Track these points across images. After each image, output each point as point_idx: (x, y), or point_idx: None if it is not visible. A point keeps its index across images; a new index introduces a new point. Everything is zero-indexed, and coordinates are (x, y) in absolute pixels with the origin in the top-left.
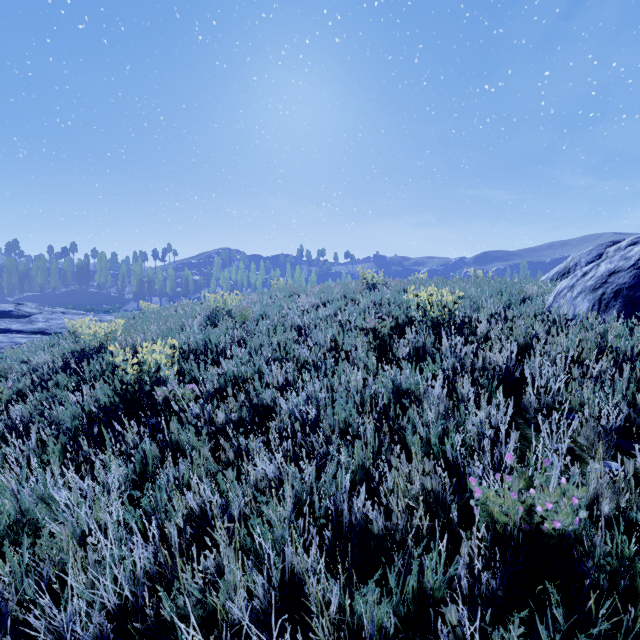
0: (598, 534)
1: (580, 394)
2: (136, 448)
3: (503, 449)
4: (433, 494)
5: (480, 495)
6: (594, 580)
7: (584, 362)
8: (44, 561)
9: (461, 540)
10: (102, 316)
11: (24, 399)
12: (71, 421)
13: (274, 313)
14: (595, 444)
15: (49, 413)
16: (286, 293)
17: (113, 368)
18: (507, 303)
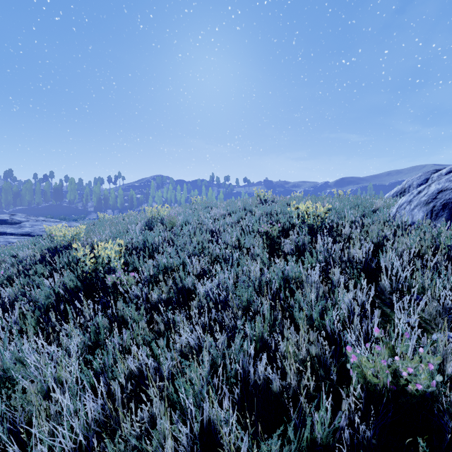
0: (447, 391)
1: (423, 280)
2: (92, 320)
3: (369, 323)
4: (316, 358)
5: (356, 361)
6: (451, 432)
7: (424, 256)
8: (18, 410)
9: (339, 395)
10: (71, 223)
11: (12, 283)
12: (45, 300)
13: (194, 221)
14: (436, 319)
15: (29, 294)
16: (202, 206)
17: (77, 260)
18: (362, 213)
